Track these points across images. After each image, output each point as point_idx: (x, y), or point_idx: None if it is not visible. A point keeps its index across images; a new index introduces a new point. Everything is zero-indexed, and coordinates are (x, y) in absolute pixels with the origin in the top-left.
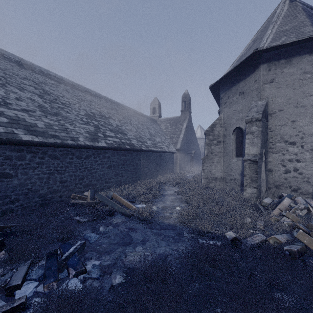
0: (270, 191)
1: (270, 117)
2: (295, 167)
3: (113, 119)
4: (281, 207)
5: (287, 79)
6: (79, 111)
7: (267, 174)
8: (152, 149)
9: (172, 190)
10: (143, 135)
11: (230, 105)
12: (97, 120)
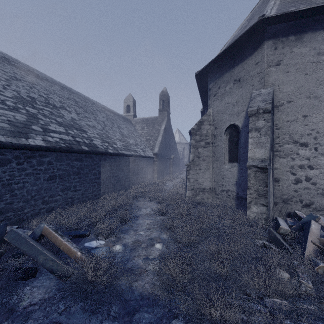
0: (277, 207)
1: (276, 110)
2: (307, 175)
3: (67, 110)
4: (313, 238)
5: (297, 61)
6: (3, 90)
7: (274, 185)
8: (123, 152)
9: (149, 207)
10: (112, 134)
11: (221, 98)
12: (36, 107)
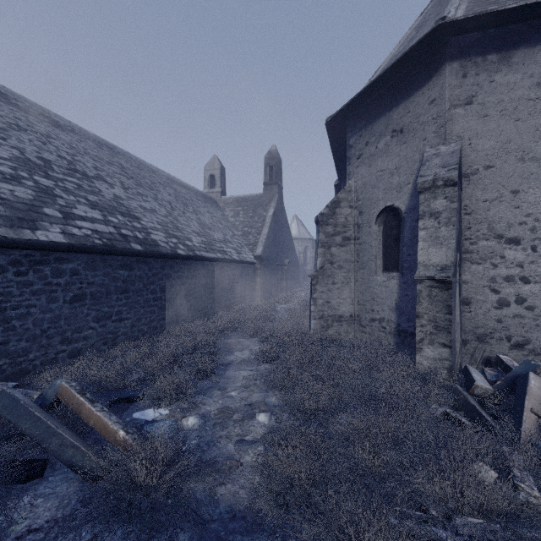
0: (466, 348)
1: (465, 182)
2: (519, 293)
3: (107, 183)
4: (534, 405)
5: (502, 97)
6: None
7: (461, 310)
8: (202, 254)
9: (247, 349)
10: (184, 224)
11: (370, 161)
12: (52, 177)
